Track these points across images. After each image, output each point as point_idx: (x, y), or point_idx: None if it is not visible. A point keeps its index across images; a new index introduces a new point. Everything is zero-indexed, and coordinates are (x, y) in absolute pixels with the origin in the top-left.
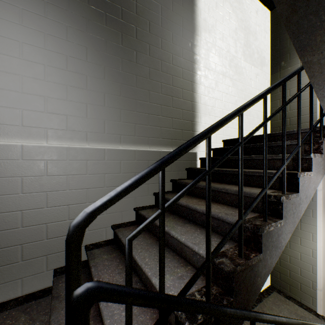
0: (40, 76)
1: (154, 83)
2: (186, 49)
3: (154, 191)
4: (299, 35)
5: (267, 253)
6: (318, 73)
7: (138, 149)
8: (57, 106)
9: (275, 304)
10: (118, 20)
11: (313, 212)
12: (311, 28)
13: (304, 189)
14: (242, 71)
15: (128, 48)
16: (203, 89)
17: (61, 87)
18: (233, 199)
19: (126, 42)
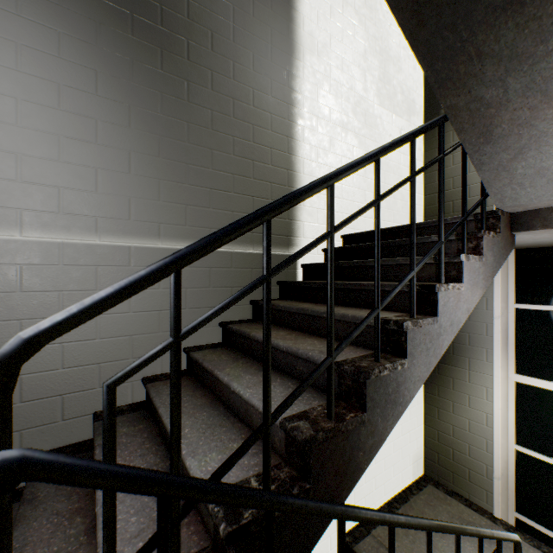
0: (9, 118)
1: (221, 137)
2: (278, 82)
3: (221, 320)
4: (433, 63)
5: (377, 413)
6: (469, 125)
7: None
8: (40, 172)
9: (429, 505)
10: (154, 26)
11: (487, 353)
12: (448, 52)
13: (448, 311)
14: (376, 122)
15: (173, 76)
16: (309, 150)
17: (48, 137)
18: (340, 330)
19: (169, 65)
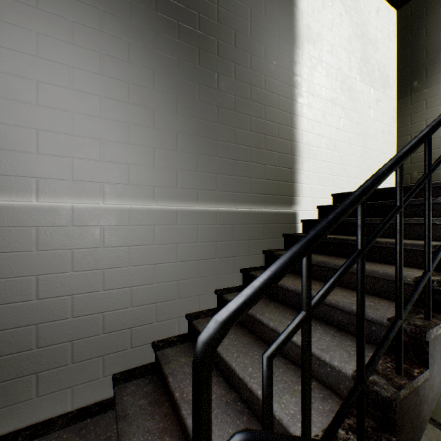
0: (95, 112)
1: (241, 117)
2: (283, 68)
3: (241, 267)
4: None
5: (435, 368)
6: None
7: (221, 208)
8: (116, 153)
9: None
10: (194, 31)
11: None
12: None
13: None
14: (358, 96)
15: (207, 69)
16: (306, 123)
17: (121, 125)
18: (366, 283)
19: (204, 61)
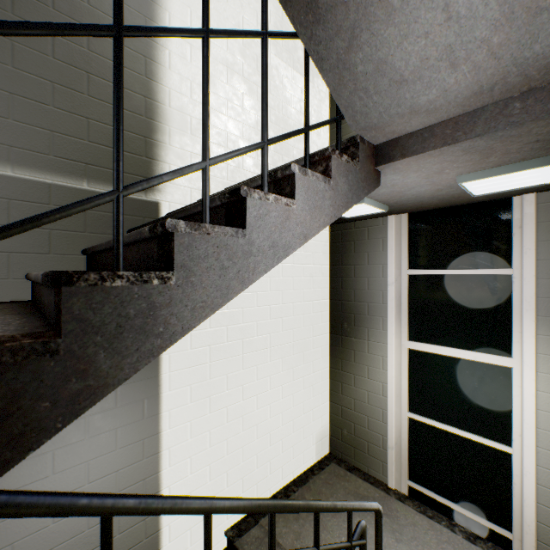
0: None
1: None
2: None
3: (30, 271)
4: None
5: (97, 342)
6: None
7: None
8: None
9: (327, 484)
10: None
11: (383, 322)
12: None
13: (267, 228)
14: (271, 72)
15: None
16: (178, 81)
17: None
18: (134, 257)
19: None
